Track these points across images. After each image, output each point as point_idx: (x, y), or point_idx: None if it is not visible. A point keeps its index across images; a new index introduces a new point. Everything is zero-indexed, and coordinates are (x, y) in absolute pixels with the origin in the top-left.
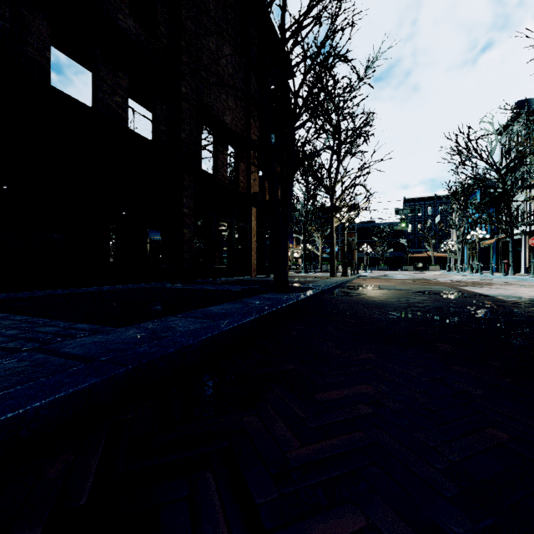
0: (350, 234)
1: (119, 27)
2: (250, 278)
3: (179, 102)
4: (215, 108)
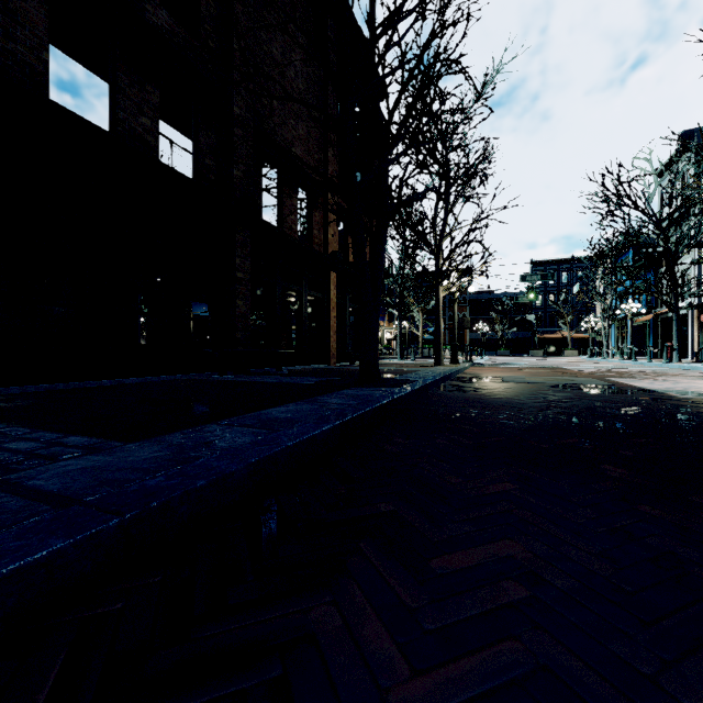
0: (461, 309)
1: (147, 21)
2: (328, 366)
3: (231, 127)
4: (280, 136)
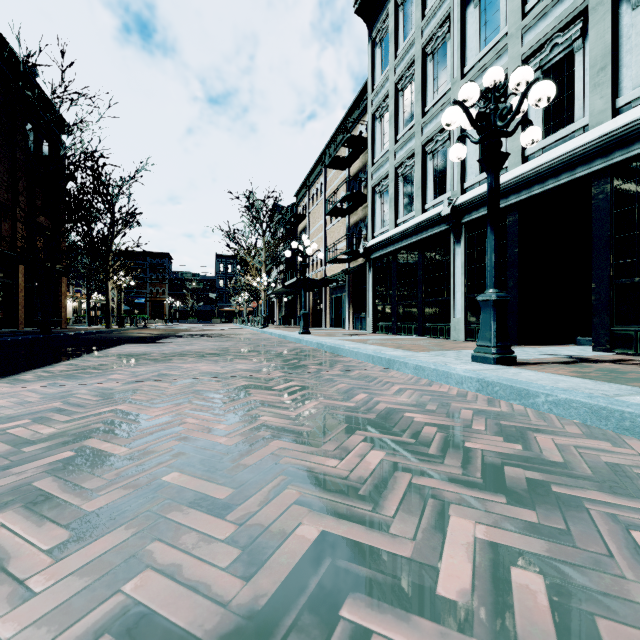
0: (161, 285)
1: None
2: (17, 330)
3: None
4: None
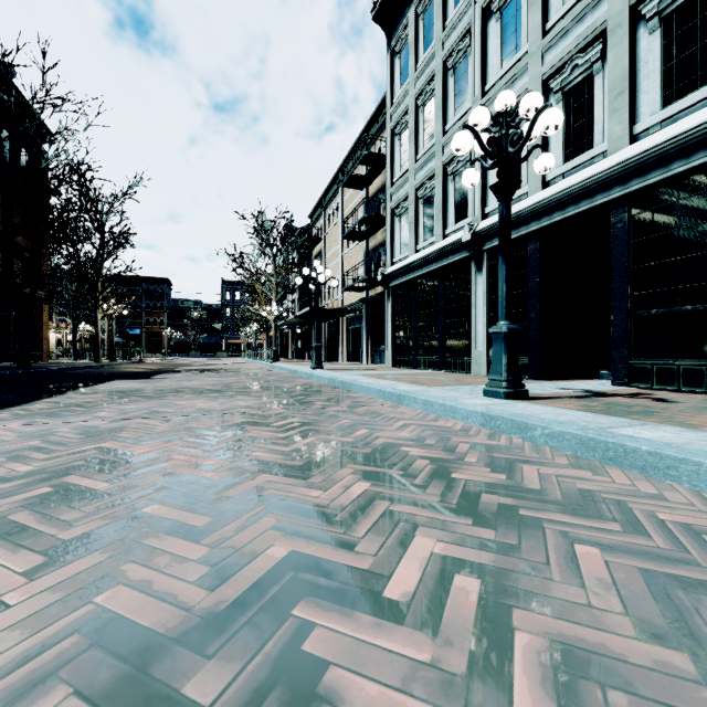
0: (159, 314)
1: None
2: None
3: None
4: None
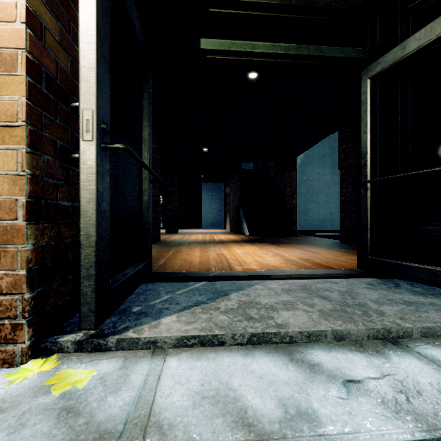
0: None
1: None
2: None
3: None
4: None
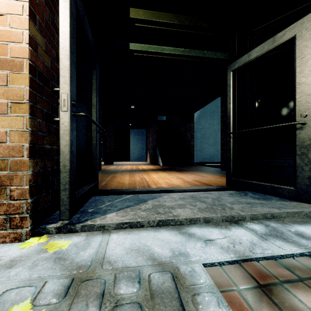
0: None
1: None
2: None
3: None
4: None
